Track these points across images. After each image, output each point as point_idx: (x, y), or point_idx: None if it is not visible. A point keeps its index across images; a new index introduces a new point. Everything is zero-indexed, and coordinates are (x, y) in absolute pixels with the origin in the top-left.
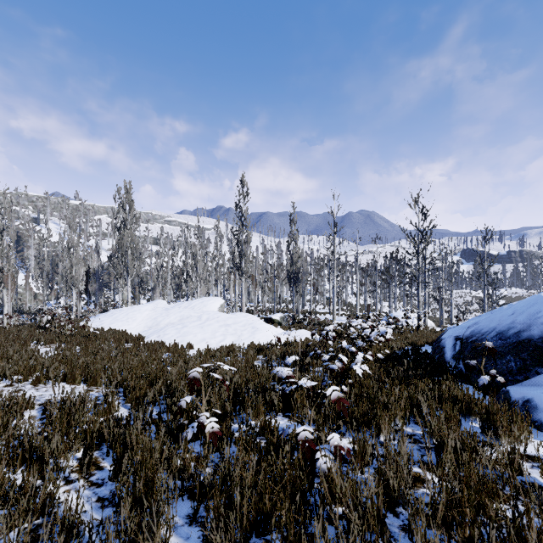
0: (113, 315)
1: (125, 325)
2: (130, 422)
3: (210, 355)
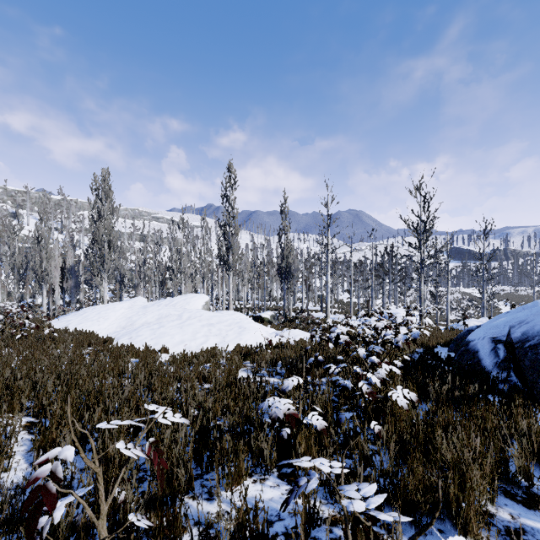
0: (83, 314)
1: (95, 325)
2: None
3: (185, 363)
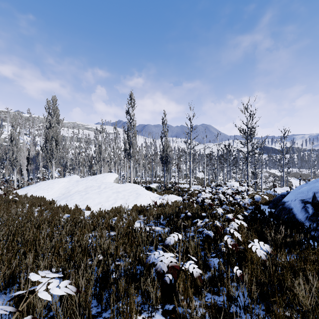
0: (38, 185)
1: (45, 192)
2: None
3: (99, 217)
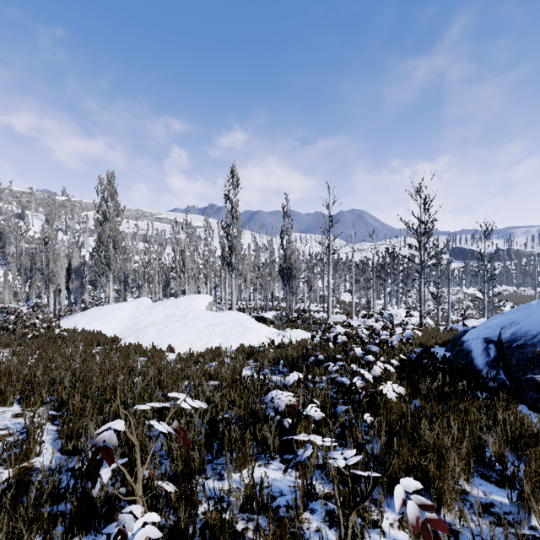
0: (90, 314)
1: (102, 325)
2: (4, 511)
3: (191, 362)
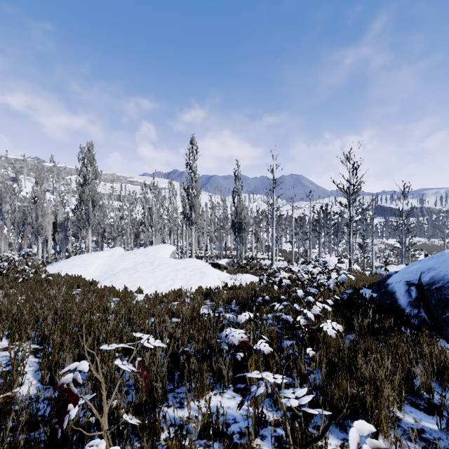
0: (72, 261)
1: (82, 270)
2: None
3: (157, 302)
